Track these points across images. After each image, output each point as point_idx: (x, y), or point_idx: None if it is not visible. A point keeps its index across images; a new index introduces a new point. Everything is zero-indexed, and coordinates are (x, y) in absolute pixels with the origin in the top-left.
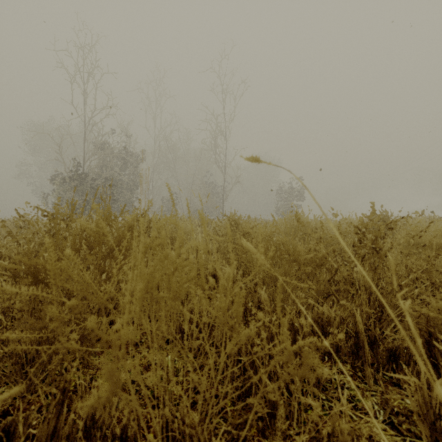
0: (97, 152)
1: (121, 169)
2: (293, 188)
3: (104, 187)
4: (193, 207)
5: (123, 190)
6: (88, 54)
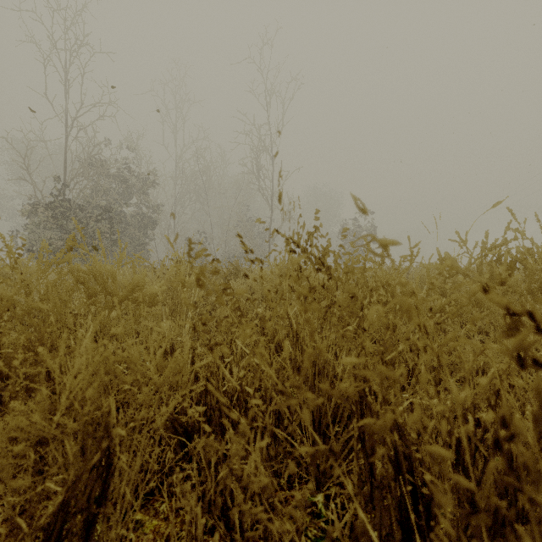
0: (84, 169)
1: (126, 197)
2: (363, 227)
3: (96, 221)
4: (229, 252)
5: (130, 227)
6: (70, 25)
